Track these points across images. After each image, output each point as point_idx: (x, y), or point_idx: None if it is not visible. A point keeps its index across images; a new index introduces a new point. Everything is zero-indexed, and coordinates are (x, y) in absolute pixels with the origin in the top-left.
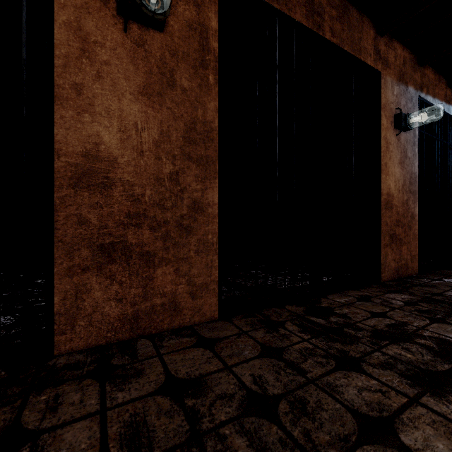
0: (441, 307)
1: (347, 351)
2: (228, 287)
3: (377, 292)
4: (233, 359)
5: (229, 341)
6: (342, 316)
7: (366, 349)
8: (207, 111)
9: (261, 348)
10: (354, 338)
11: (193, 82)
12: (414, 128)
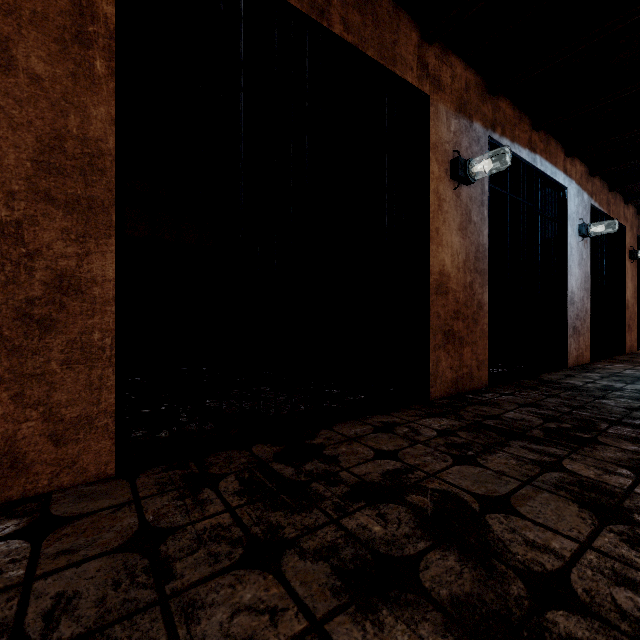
0: (484, 438)
1: (283, 527)
2: (191, 416)
3: (413, 416)
4: (59, 560)
5: (89, 521)
6: (327, 460)
7: (316, 522)
8: (92, 120)
9: (136, 532)
10: (314, 500)
11: (58, 67)
12: (483, 182)
